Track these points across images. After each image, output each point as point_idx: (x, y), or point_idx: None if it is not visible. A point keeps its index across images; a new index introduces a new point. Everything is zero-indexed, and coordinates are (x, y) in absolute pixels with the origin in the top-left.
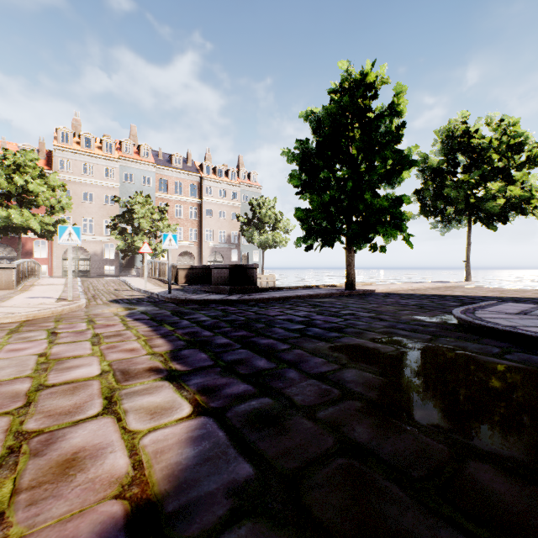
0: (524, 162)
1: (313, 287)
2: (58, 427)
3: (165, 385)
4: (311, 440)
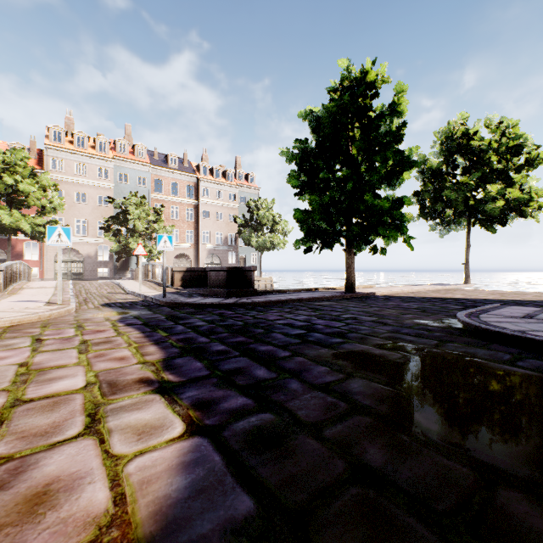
0: (522, 164)
1: (313, 290)
2: (31, 451)
3: (155, 399)
4: (319, 465)
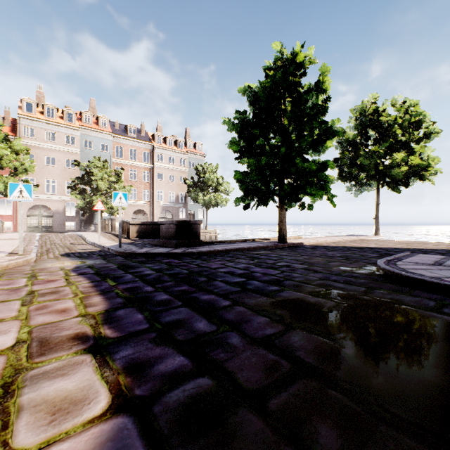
0: (421, 137)
1: (250, 241)
2: None
3: (85, 360)
4: None
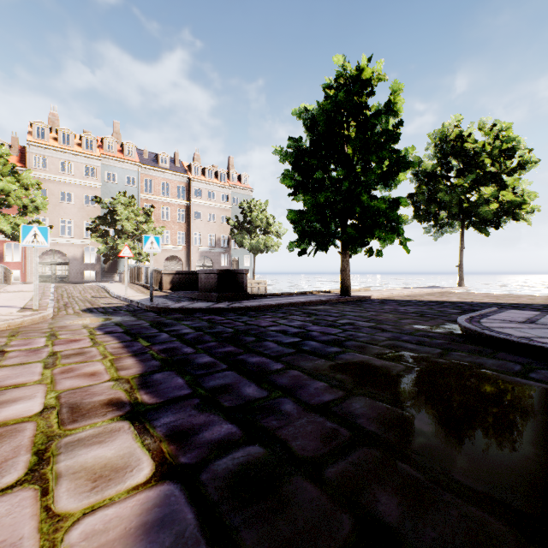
0: (515, 167)
1: (307, 294)
2: None
3: (123, 428)
4: (319, 523)
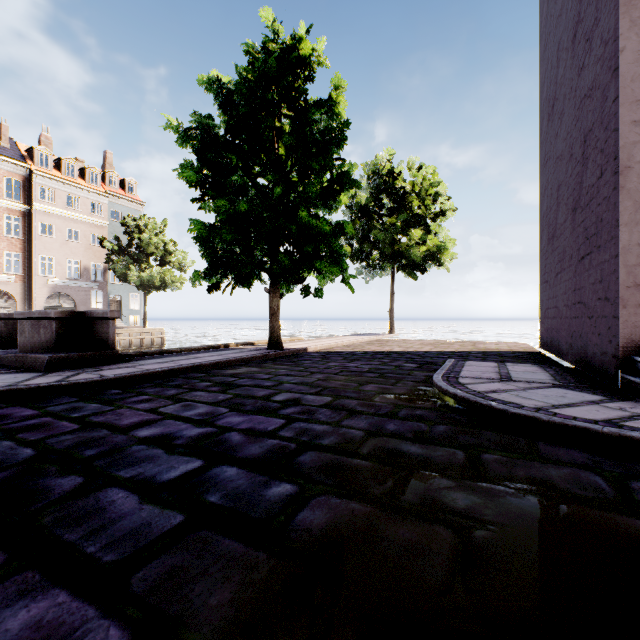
0: (438, 213)
1: (221, 348)
2: None
3: None
4: None
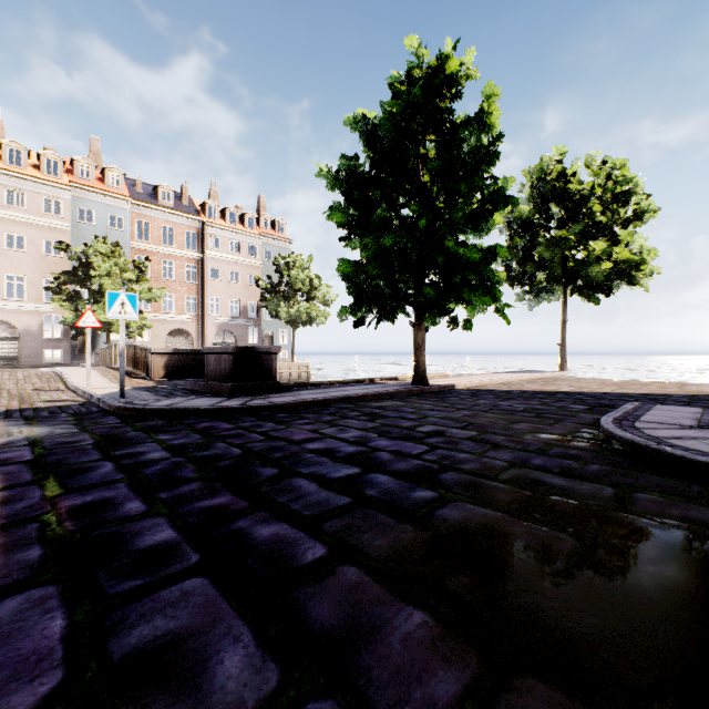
0: (630, 218)
1: (366, 382)
2: None
3: None
4: None
